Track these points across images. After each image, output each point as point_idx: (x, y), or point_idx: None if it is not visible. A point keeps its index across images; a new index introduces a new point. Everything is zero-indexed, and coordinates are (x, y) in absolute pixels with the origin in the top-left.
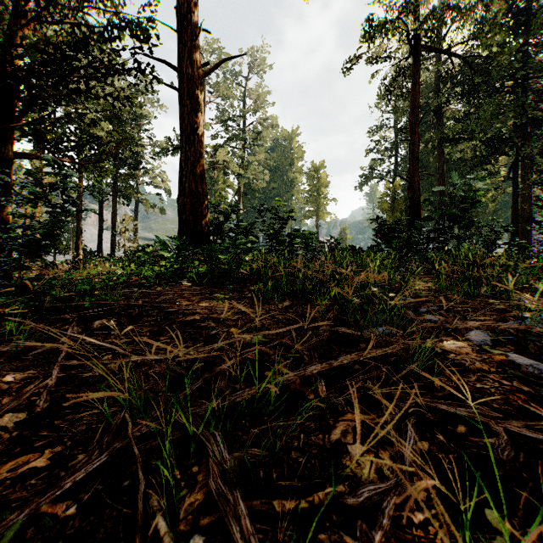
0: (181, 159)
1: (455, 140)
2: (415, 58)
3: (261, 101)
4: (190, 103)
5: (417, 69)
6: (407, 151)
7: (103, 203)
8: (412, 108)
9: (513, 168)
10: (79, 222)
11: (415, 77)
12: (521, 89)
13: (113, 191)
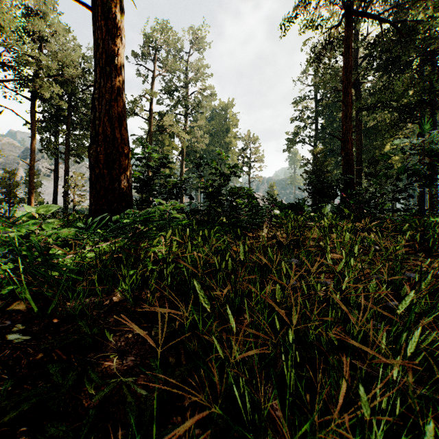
0: (93, 96)
1: (371, 108)
2: (348, 22)
3: (202, 74)
4: (104, 24)
5: (350, 32)
6: (325, 120)
7: (57, 160)
8: (345, 70)
9: (420, 134)
10: (31, 178)
11: (348, 41)
12: (430, 64)
13: (65, 150)
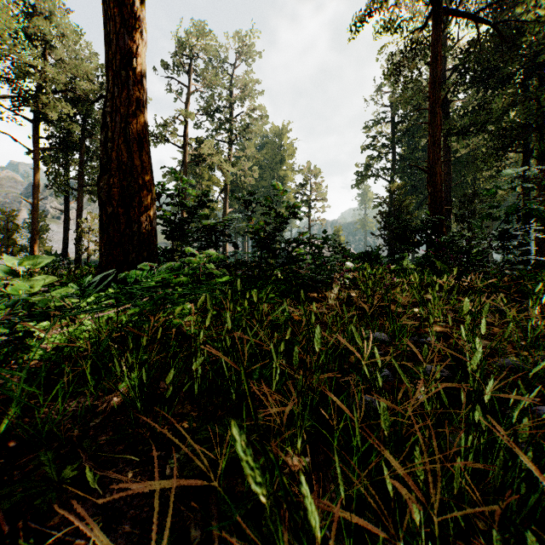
0: (104, 110)
1: (462, 133)
2: (436, 21)
3: (250, 91)
4: (119, 13)
5: (439, 35)
6: (404, 149)
7: (67, 198)
8: (432, 83)
9: (524, 165)
10: (35, 221)
11: (436, 46)
12: (537, 77)
13: (78, 185)
